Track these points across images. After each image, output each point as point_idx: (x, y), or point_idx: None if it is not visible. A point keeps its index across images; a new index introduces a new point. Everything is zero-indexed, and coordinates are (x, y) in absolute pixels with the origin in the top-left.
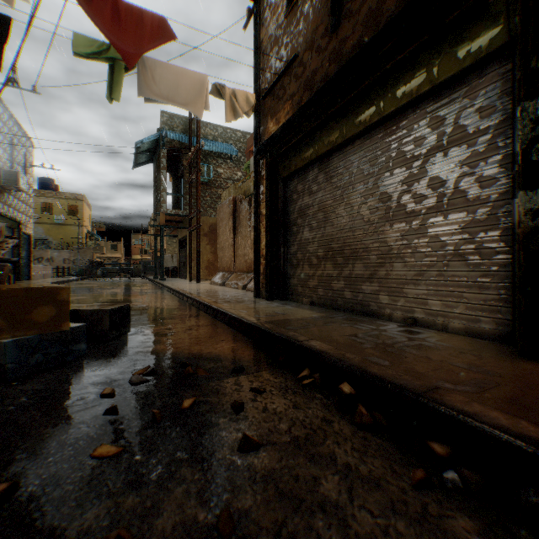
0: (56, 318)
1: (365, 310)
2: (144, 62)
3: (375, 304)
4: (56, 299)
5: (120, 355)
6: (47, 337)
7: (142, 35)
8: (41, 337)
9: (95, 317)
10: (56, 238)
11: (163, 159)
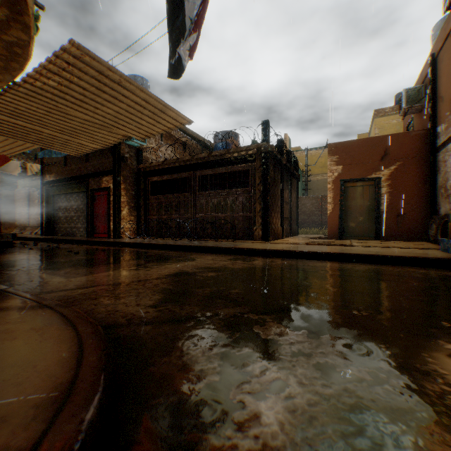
0: None
1: (74, 235)
2: None
3: (76, 233)
4: None
5: None
6: None
7: (1, 161)
8: None
9: None
10: None
11: None
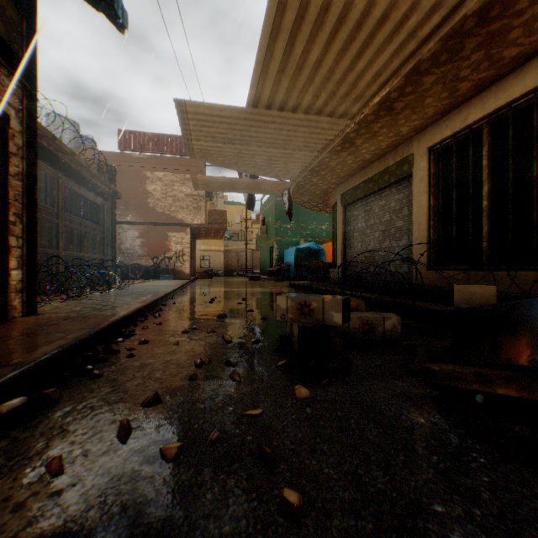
0: None
1: None
2: None
3: None
4: None
5: None
6: None
7: None
8: None
9: None
10: None
11: None
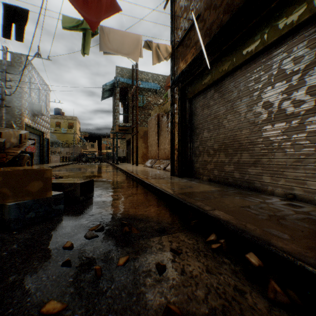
0: (43, 189)
1: (250, 186)
2: (103, 30)
3: (258, 182)
4: (43, 176)
5: (84, 214)
6: (38, 201)
7: (100, 10)
8: (34, 201)
9: (71, 188)
10: (62, 141)
11: (117, 94)
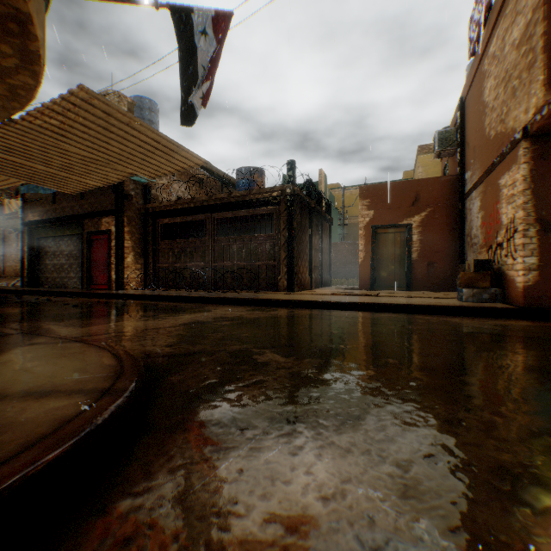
0: None
1: (66, 286)
2: None
3: (68, 284)
4: None
5: None
6: None
7: None
8: None
9: None
10: None
11: None
